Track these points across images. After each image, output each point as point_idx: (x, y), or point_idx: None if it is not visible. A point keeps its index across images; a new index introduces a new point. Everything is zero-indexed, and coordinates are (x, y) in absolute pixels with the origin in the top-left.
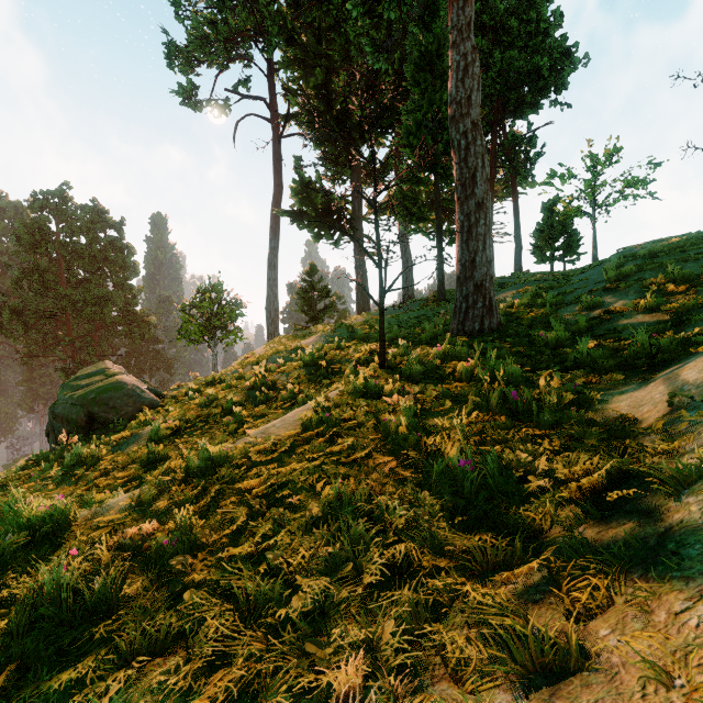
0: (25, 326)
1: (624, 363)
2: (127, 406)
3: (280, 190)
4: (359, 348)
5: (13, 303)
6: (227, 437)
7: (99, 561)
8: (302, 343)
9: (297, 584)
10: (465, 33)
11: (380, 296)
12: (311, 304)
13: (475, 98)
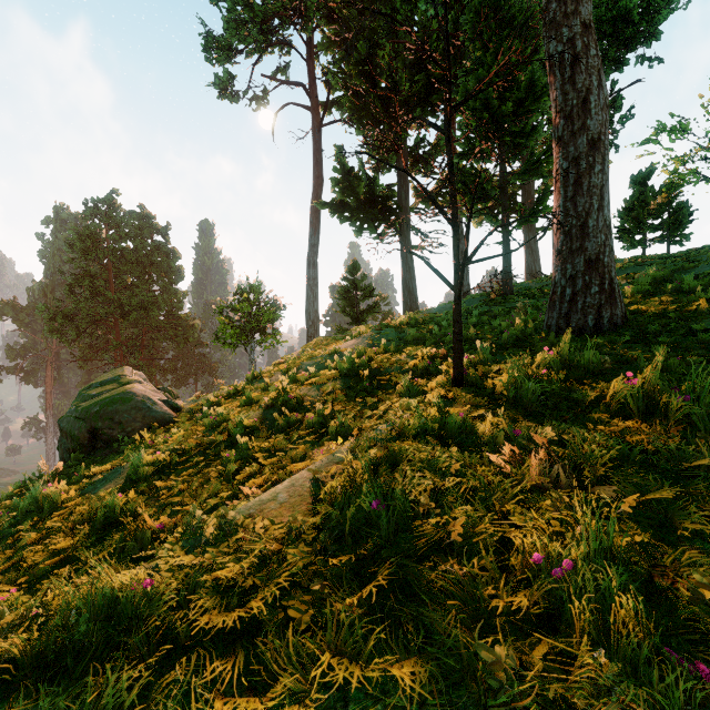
0: (78, 331)
1: None
2: (135, 422)
3: (320, 182)
4: (414, 353)
5: (66, 308)
6: (222, 488)
7: None
8: (341, 346)
9: None
10: None
11: (455, 271)
12: (353, 305)
13: None
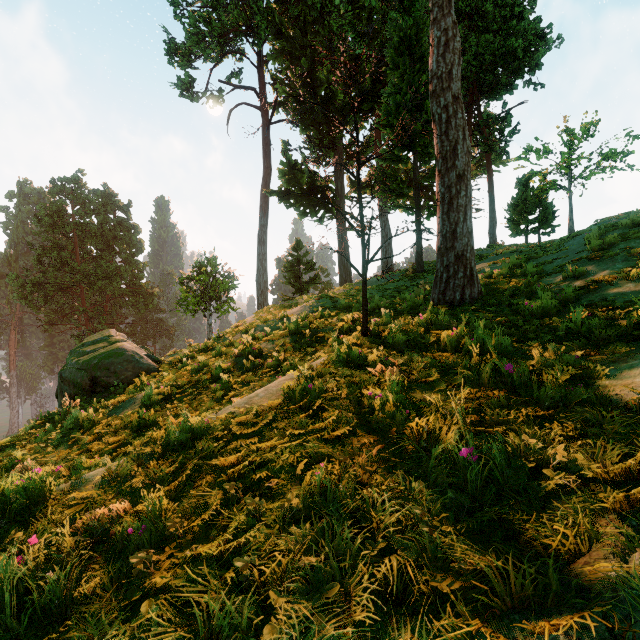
0: (45, 298)
1: (624, 333)
2: (127, 371)
3: (269, 172)
4: (342, 317)
5: (35, 277)
6: (214, 404)
7: (59, 552)
8: (288, 312)
9: (270, 603)
10: (445, 9)
11: (363, 266)
12: (297, 277)
13: (455, 72)
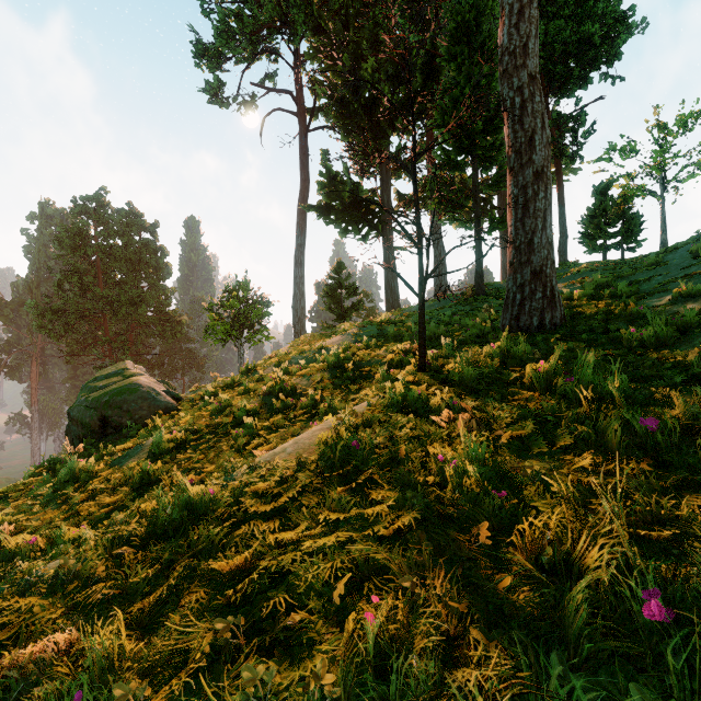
0: (66, 327)
1: None
2: (142, 410)
3: (307, 185)
4: (391, 348)
5: (55, 304)
6: (234, 456)
7: None
8: (328, 342)
9: None
10: None
11: (420, 283)
12: (338, 302)
13: (532, 46)
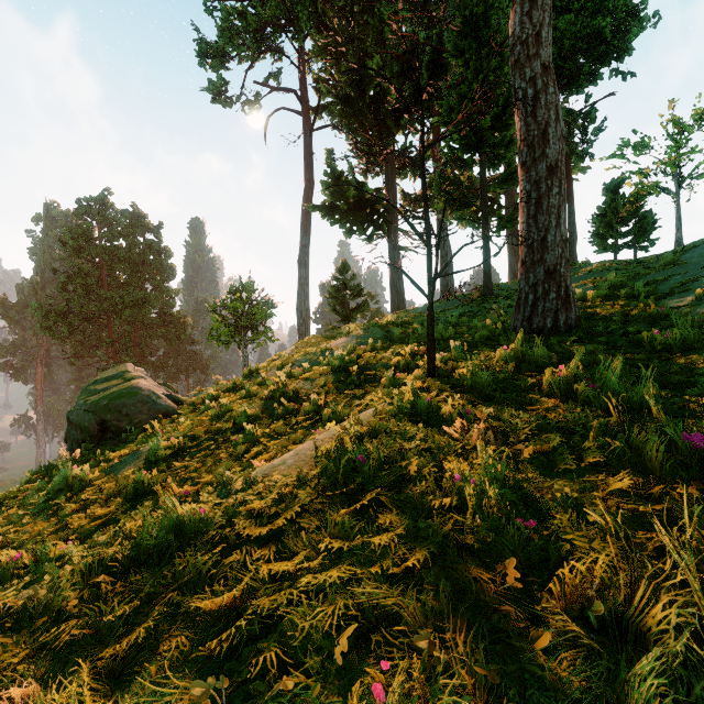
0: (70, 328)
1: None
2: (141, 414)
3: (311, 185)
4: (398, 350)
5: (59, 306)
6: (233, 465)
7: None
8: (332, 344)
9: None
10: None
11: (429, 282)
12: (343, 303)
13: (545, 34)
